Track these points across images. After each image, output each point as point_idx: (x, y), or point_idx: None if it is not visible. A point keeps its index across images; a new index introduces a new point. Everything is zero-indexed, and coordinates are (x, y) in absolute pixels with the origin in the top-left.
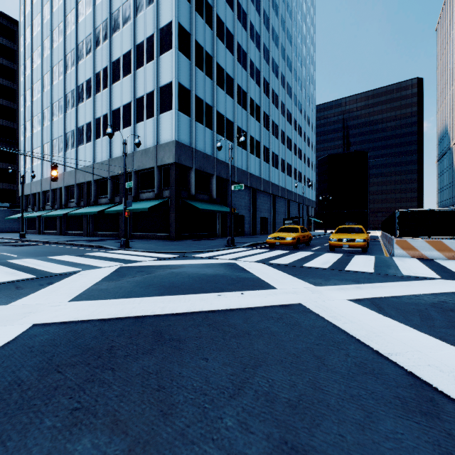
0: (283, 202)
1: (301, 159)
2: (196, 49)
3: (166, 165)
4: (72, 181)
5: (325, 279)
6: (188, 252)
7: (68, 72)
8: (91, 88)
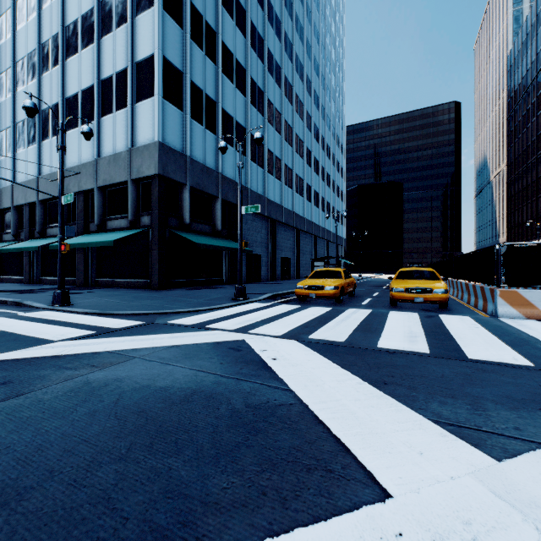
0: (309, 239)
1: (330, 187)
2: (192, 15)
3: (145, 178)
4: (8, 202)
5: (471, 404)
6: (165, 312)
7: (2, 43)
8: (35, 65)
